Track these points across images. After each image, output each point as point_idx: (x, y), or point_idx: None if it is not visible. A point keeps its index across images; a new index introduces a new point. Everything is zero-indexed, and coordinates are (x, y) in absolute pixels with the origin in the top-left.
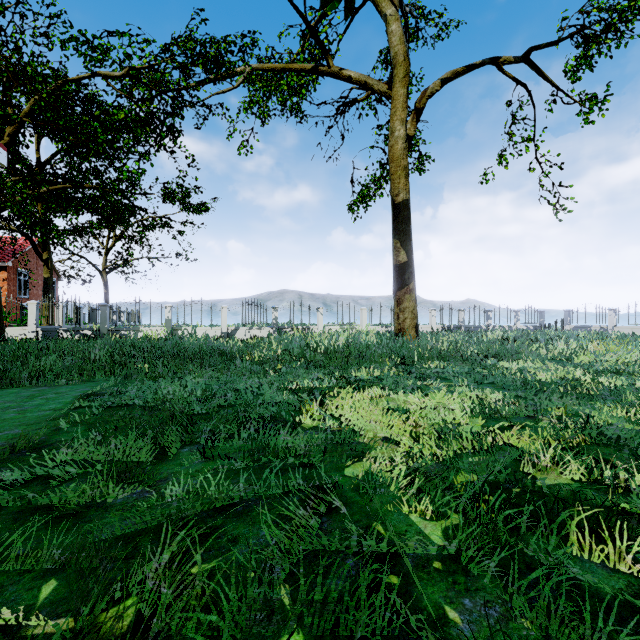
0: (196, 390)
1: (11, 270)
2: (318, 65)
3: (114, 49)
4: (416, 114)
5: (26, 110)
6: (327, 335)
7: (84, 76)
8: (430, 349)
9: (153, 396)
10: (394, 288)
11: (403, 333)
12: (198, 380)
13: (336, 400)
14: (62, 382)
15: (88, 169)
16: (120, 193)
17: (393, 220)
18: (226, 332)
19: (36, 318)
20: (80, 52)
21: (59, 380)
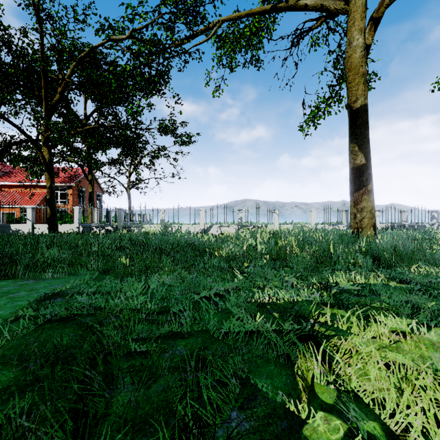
0: (155, 297)
1: (75, 188)
2: (276, 3)
3: (128, 30)
4: (374, 24)
5: (68, 74)
6: (288, 233)
7: (102, 42)
8: (403, 250)
9: (105, 304)
10: (350, 190)
11: (360, 231)
12: (164, 280)
13: (344, 347)
14: (48, 275)
15: (108, 112)
16: (129, 128)
17: (350, 126)
18: (203, 229)
19: (79, 218)
20: (106, 34)
21: (46, 273)
